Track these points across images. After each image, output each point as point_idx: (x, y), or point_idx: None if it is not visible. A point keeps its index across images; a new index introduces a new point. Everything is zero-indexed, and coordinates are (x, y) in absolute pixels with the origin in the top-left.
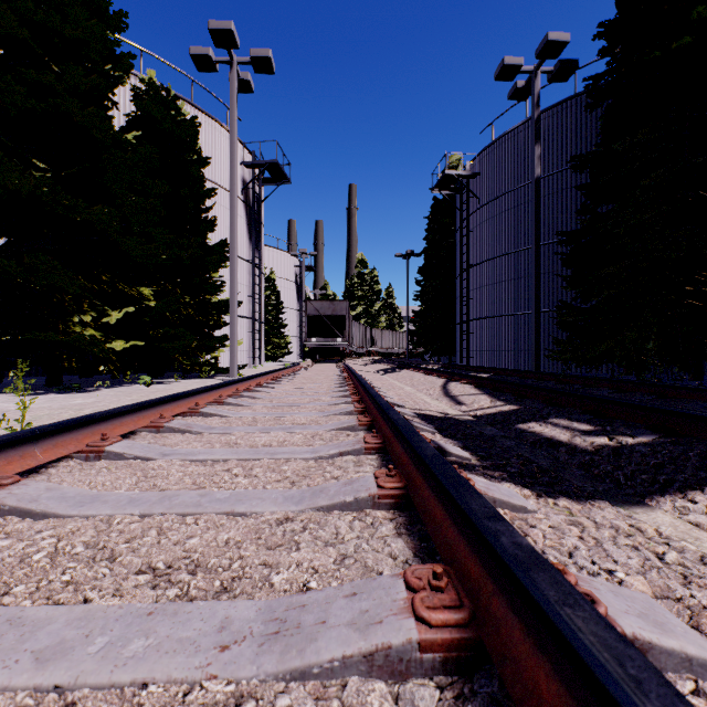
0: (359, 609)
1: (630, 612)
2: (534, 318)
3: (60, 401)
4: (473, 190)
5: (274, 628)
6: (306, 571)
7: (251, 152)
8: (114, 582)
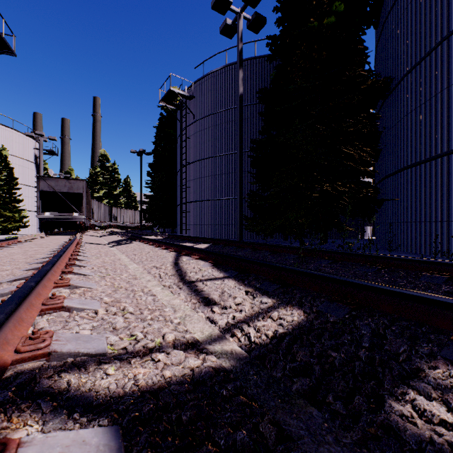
0: None
1: None
2: (239, 200)
3: None
4: (190, 108)
5: None
6: None
7: None
8: None
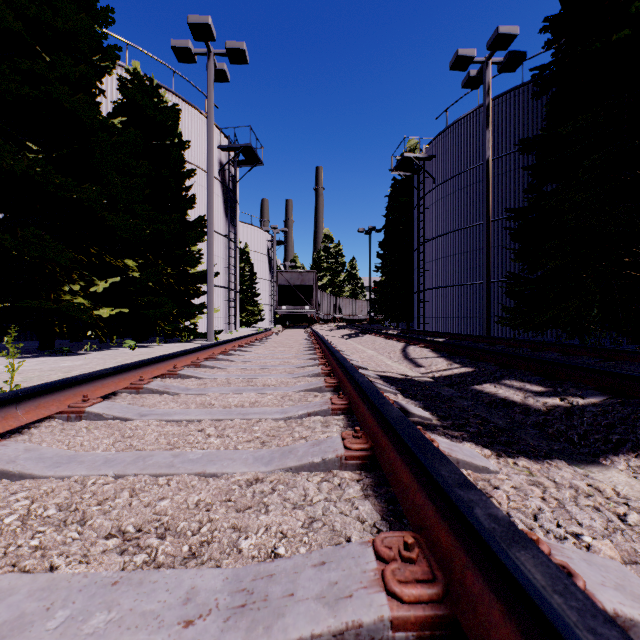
0: (328, 580)
1: (606, 584)
2: (485, 288)
3: (50, 363)
4: (429, 171)
5: (241, 600)
6: (274, 536)
7: (227, 137)
8: (82, 548)
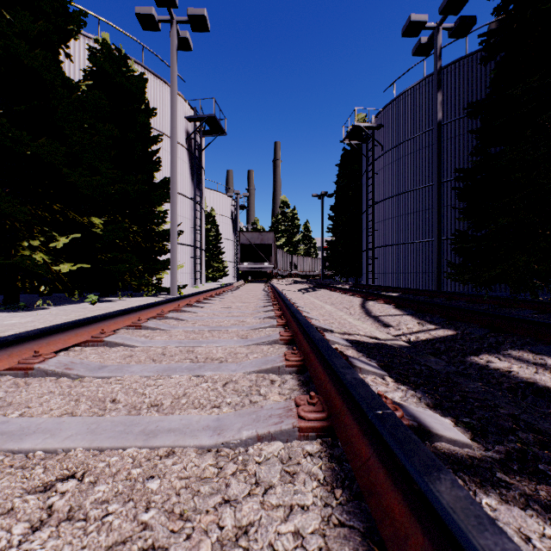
0: None
1: None
2: (436, 244)
3: None
4: (377, 139)
5: None
6: None
7: (193, 109)
8: None
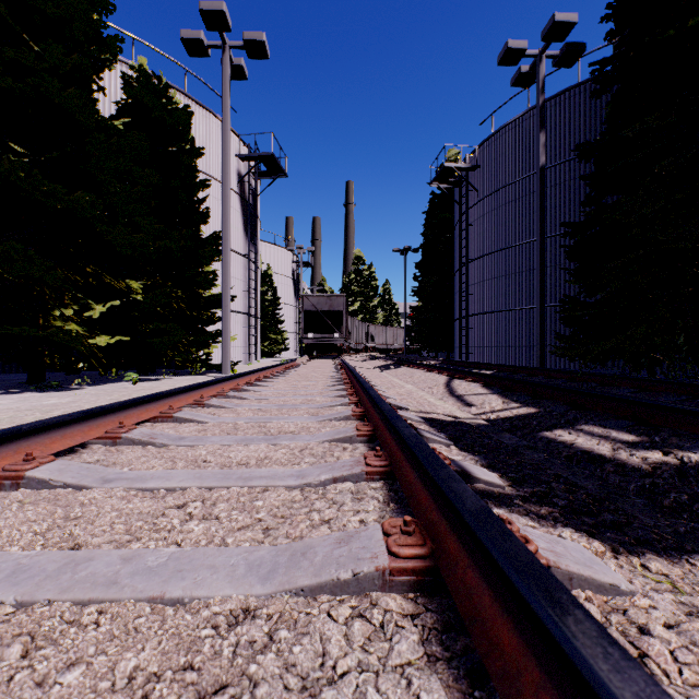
0: None
1: None
2: (538, 313)
3: (32, 401)
4: (472, 183)
5: None
6: None
7: (246, 145)
8: None
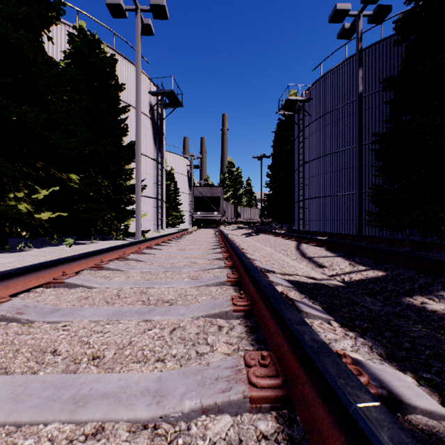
0: None
1: None
2: (358, 196)
3: None
4: (307, 110)
5: None
6: None
7: (155, 85)
8: None
